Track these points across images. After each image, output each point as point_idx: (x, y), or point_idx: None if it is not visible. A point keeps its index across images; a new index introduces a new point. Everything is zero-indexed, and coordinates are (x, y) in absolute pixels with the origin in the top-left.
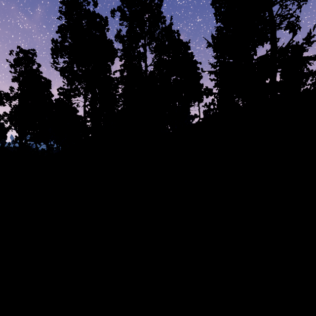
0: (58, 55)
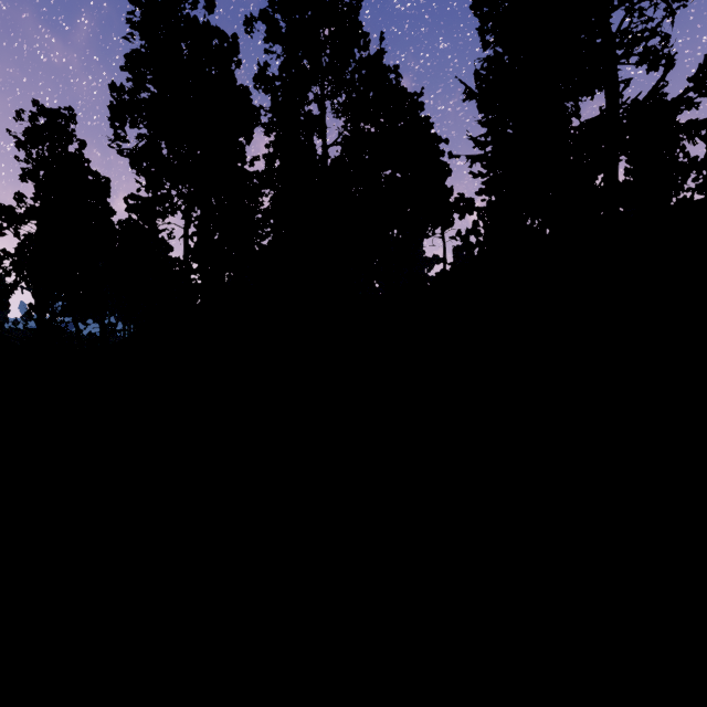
0: (124, 121)
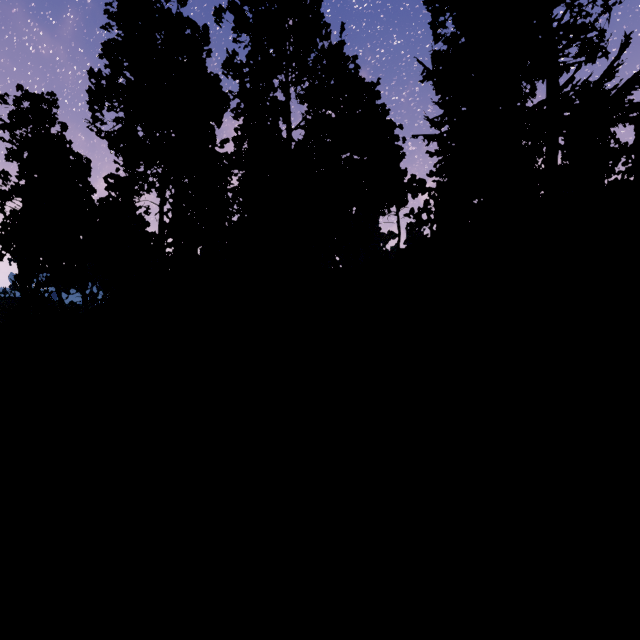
0: (102, 105)
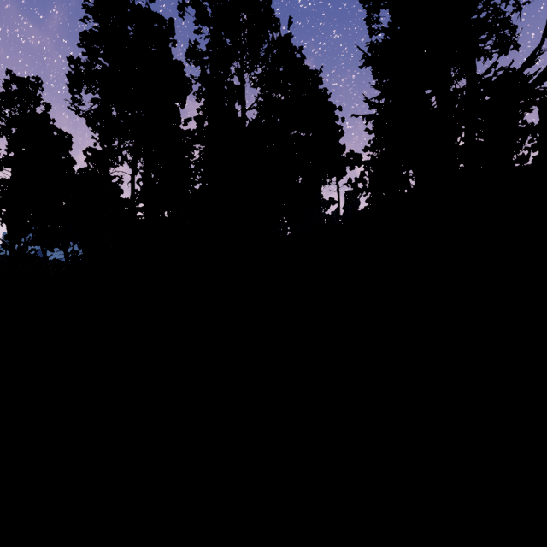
0: (80, 87)
